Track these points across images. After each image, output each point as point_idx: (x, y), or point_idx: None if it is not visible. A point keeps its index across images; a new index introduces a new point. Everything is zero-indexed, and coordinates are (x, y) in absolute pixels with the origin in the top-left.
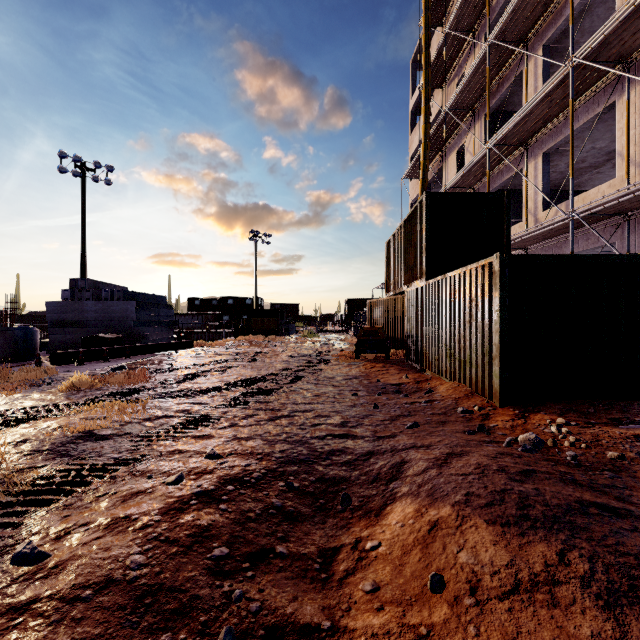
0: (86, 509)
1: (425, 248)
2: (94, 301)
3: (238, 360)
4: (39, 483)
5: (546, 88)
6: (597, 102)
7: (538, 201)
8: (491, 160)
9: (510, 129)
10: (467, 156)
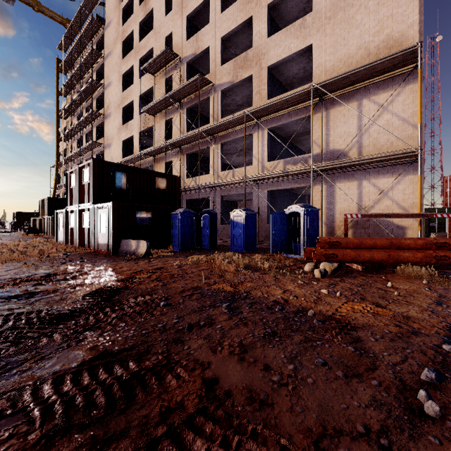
0: None
1: (47, 209)
2: None
3: None
4: None
5: None
6: None
7: None
8: None
9: None
10: None
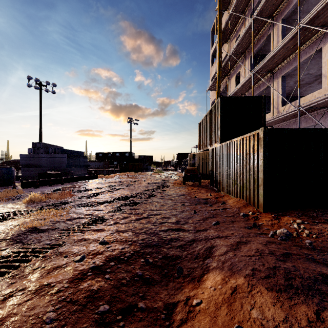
0: (25, 278)
1: (220, 126)
2: (45, 154)
3: (121, 185)
4: (0, 261)
5: (284, 40)
6: (311, 48)
7: (279, 101)
8: (254, 80)
9: (264, 63)
10: (241, 78)
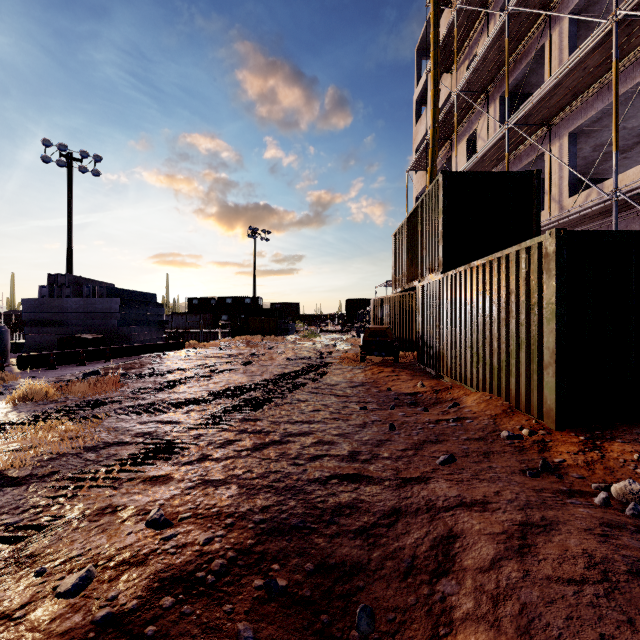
0: None
1: (442, 235)
2: (75, 298)
3: (230, 363)
4: None
5: (581, 51)
6: (639, 68)
7: (563, 186)
8: (509, 143)
9: (534, 105)
10: (479, 143)
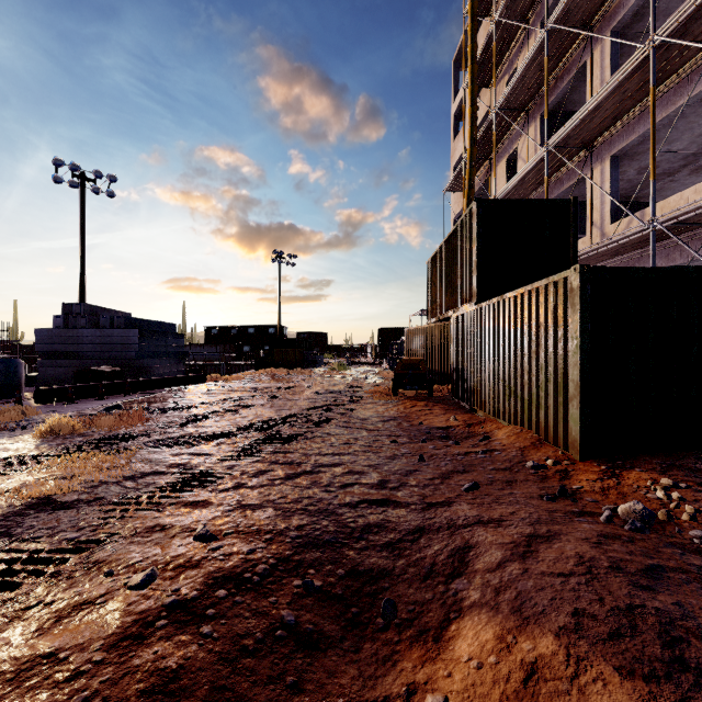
0: None
1: (476, 265)
2: (91, 329)
3: (256, 397)
4: None
5: (619, 75)
6: (679, 92)
7: (605, 212)
8: (549, 166)
9: (573, 127)
10: (519, 163)
